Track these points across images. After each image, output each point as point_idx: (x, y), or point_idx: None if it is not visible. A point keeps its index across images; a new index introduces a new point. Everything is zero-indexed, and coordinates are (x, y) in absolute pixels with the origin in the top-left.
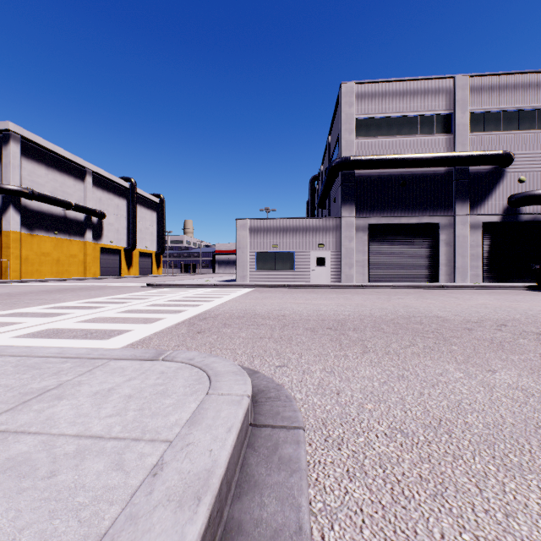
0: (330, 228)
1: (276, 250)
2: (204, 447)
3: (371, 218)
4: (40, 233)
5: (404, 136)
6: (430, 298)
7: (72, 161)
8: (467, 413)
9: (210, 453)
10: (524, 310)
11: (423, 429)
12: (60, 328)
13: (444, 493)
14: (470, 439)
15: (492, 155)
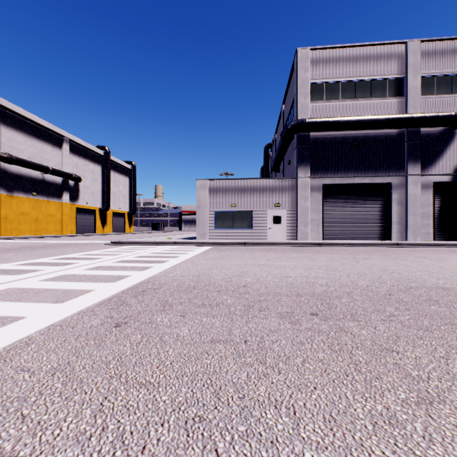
0: (286, 188)
1: (235, 209)
2: None
3: (325, 178)
4: (19, 195)
5: (357, 99)
6: (399, 258)
7: (49, 130)
8: None
9: None
10: None
11: None
12: None
13: None
14: None
15: (444, 117)
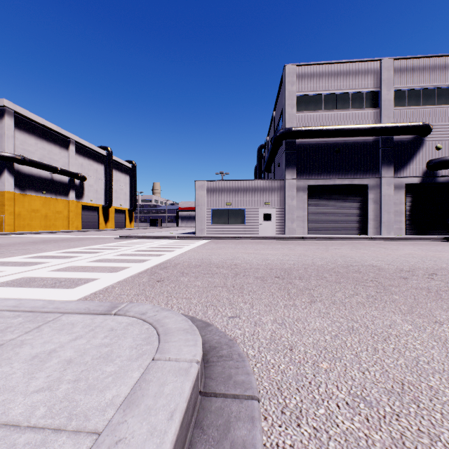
0: (275, 188)
1: (229, 207)
2: (137, 447)
3: (310, 180)
4: (31, 193)
5: (338, 110)
6: (363, 249)
7: (58, 133)
8: (429, 375)
9: None
10: (448, 260)
11: (387, 397)
12: (33, 277)
13: None
14: (441, 411)
15: (413, 126)
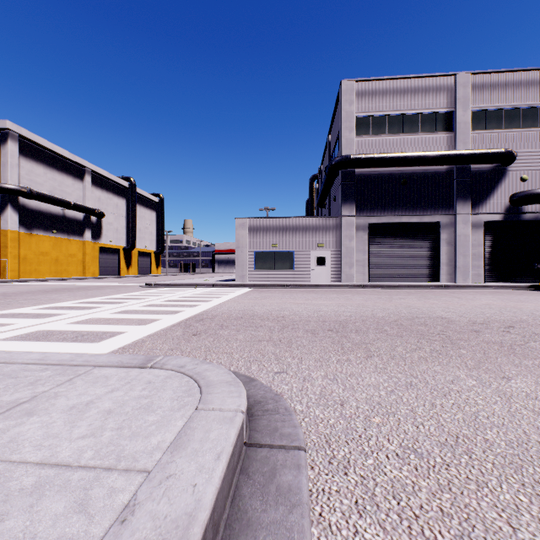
0: (330, 227)
1: (276, 249)
2: (187, 481)
3: (371, 217)
4: (39, 233)
5: (405, 134)
6: (432, 298)
7: (71, 160)
8: (486, 429)
9: (193, 489)
10: (530, 311)
11: (439, 449)
12: (50, 330)
13: (471, 533)
14: (493, 462)
15: (494, 154)
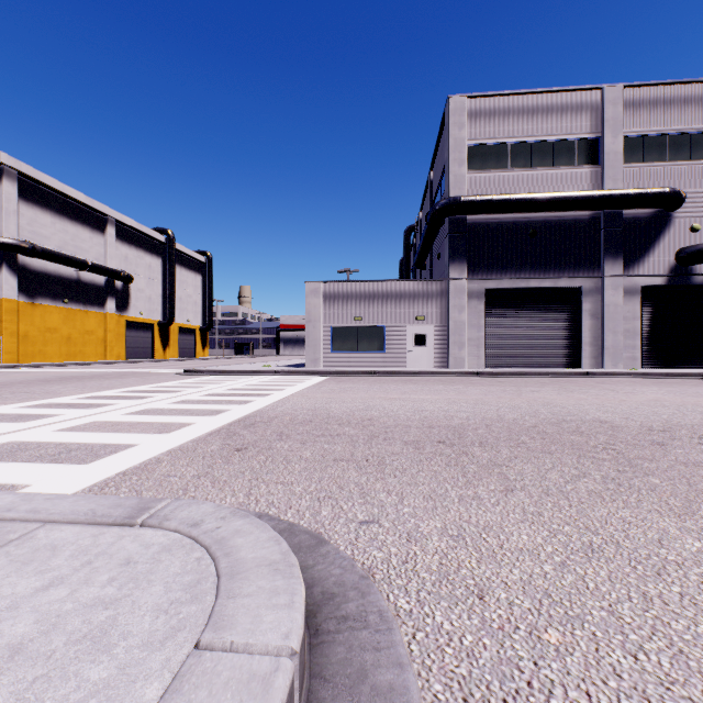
0: (432, 294)
1: (360, 324)
2: None
3: (489, 280)
4: (45, 302)
5: (534, 169)
6: (577, 391)
7: (88, 206)
8: None
9: None
10: None
11: None
12: (26, 441)
13: None
14: None
15: (655, 194)
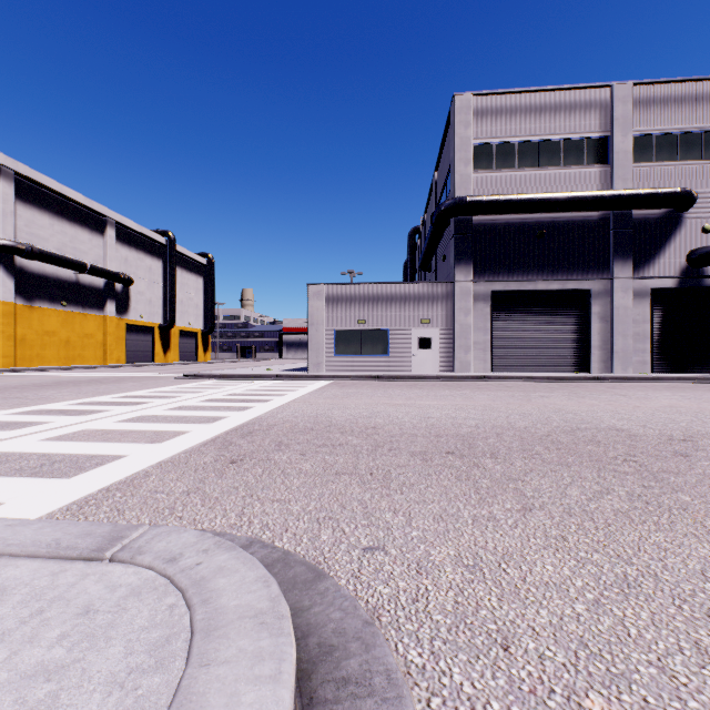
0: (438, 297)
1: (364, 327)
2: None
3: (495, 283)
4: (43, 305)
5: (542, 168)
6: (588, 397)
7: (87, 208)
8: None
9: None
10: None
11: None
12: (8, 452)
13: None
14: None
15: (666, 194)
